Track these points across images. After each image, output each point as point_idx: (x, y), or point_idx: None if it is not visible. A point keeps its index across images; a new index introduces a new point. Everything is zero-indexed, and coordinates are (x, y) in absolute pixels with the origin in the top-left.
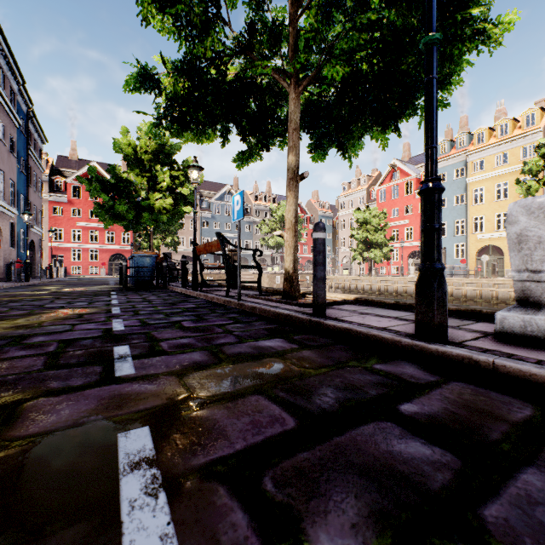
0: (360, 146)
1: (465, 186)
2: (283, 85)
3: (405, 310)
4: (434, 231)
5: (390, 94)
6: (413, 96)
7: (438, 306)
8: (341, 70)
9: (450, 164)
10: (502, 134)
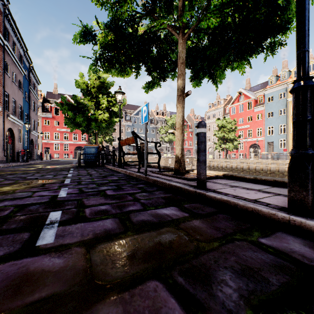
0: (223, 76)
1: (286, 103)
2: (174, 35)
3: (262, 183)
4: (307, 121)
5: (247, 36)
6: (262, 38)
7: (312, 186)
8: (214, 20)
9: (276, 90)
10: (311, 70)
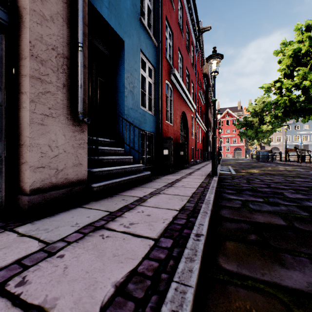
0: None
1: None
2: None
3: None
4: None
5: None
6: None
7: None
8: None
9: None
10: None
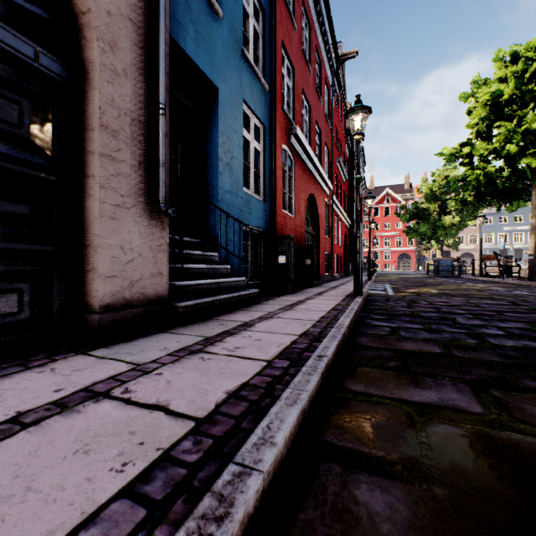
0: None
1: None
2: (528, 188)
3: None
4: None
5: None
6: None
7: None
8: None
9: None
10: None
